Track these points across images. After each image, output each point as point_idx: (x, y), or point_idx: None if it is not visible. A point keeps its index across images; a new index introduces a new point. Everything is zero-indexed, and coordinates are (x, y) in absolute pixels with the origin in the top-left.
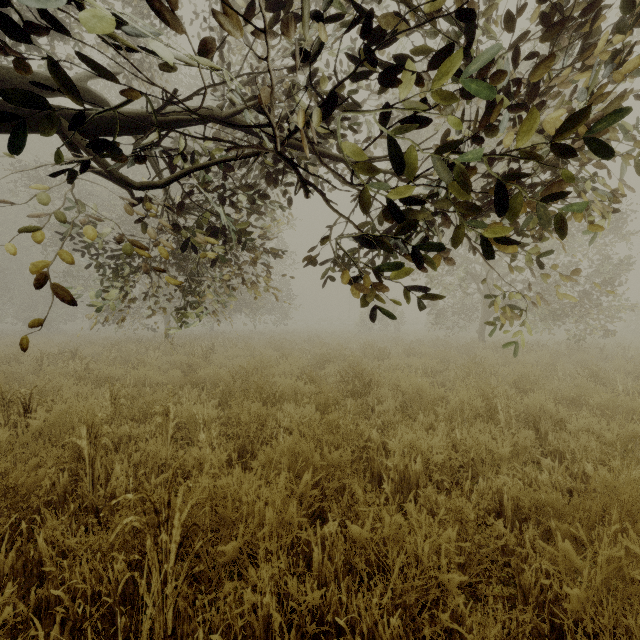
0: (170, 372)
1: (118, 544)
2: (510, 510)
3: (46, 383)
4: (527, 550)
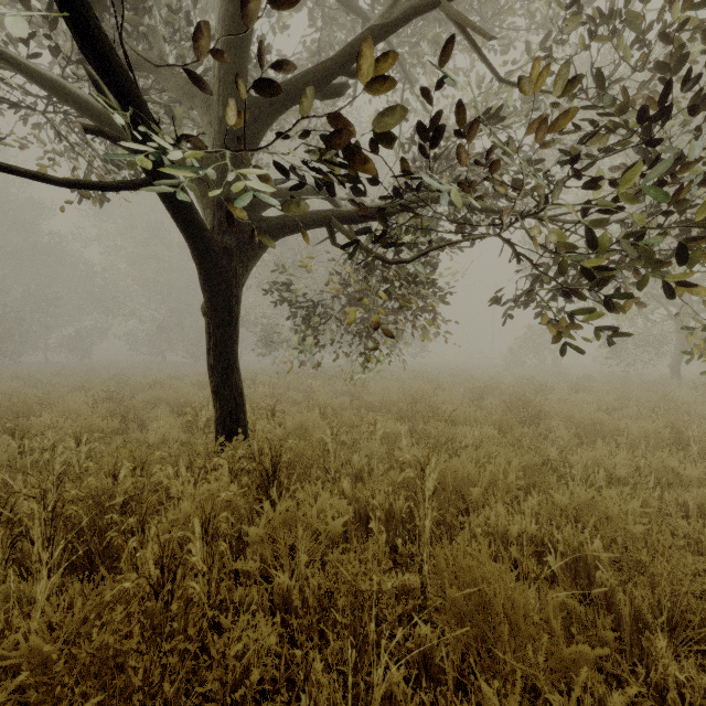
0: (340, 398)
1: (392, 490)
2: (695, 515)
3: (262, 401)
4: None
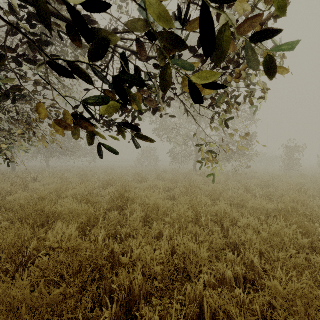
0: None
1: None
2: (209, 318)
3: None
4: None
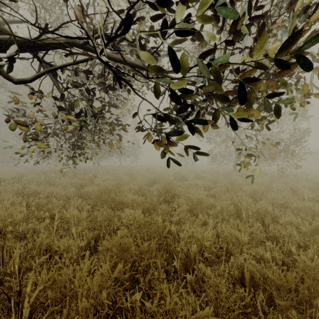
0: (69, 189)
1: None
2: (248, 278)
3: None
4: (258, 312)
